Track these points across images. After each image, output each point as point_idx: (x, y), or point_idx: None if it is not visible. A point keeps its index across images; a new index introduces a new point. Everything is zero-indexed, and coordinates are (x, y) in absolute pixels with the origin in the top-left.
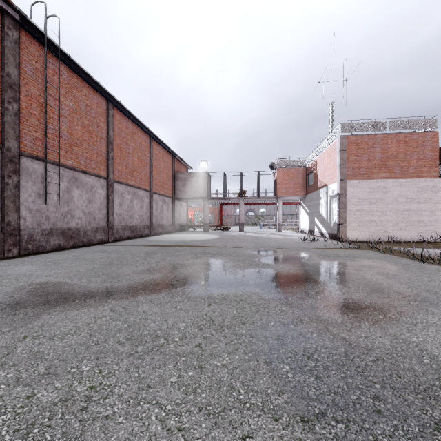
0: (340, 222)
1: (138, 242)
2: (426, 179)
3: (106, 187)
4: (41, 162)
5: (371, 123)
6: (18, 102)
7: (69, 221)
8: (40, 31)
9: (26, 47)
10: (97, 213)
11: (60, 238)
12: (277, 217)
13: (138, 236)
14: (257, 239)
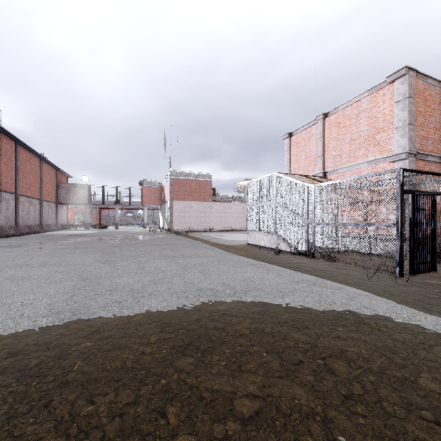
0: (170, 222)
1: (43, 235)
2: (207, 202)
3: (15, 199)
4: None
5: (185, 173)
6: None
7: None
8: None
9: None
10: (10, 217)
11: None
12: (143, 218)
13: (33, 232)
14: (124, 232)
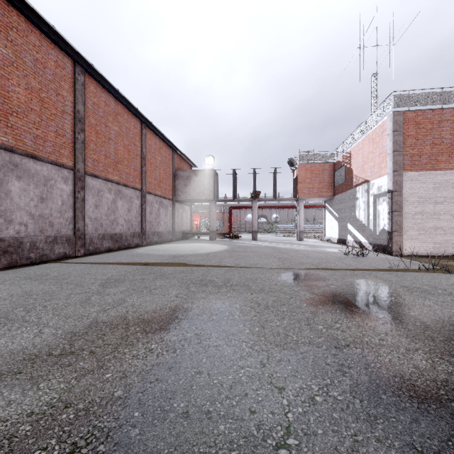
0: (392, 229)
1: (114, 258)
2: None
3: (72, 181)
4: None
5: (436, 94)
6: None
7: (2, 228)
8: None
9: None
10: (56, 217)
11: None
12: (297, 223)
13: (124, 246)
14: (279, 252)
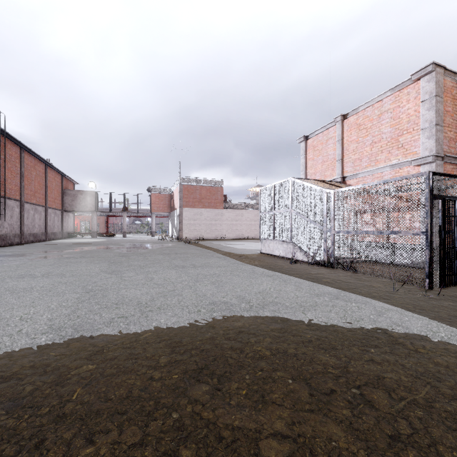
0: (179, 230)
1: (48, 243)
2: (218, 209)
3: (20, 207)
4: None
5: (195, 179)
6: None
7: (2, 230)
8: None
9: None
10: (15, 225)
11: None
12: (152, 226)
13: (38, 240)
14: (132, 240)
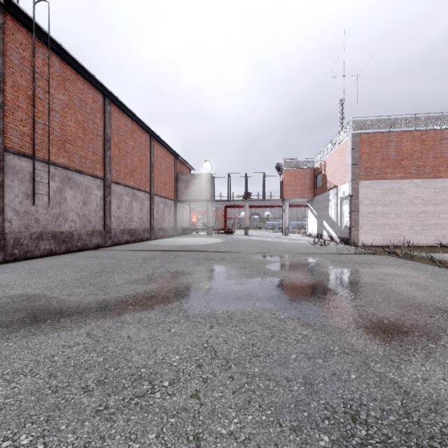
0: (351, 225)
1: (136, 247)
2: (443, 179)
3: (103, 188)
4: (30, 160)
5: (384, 120)
6: (3, 93)
7: (62, 224)
8: (28, 16)
9: (12, 34)
10: (93, 216)
11: (52, 242)
12: (283, 220)
13: (138, 239)
14: (263, 243)
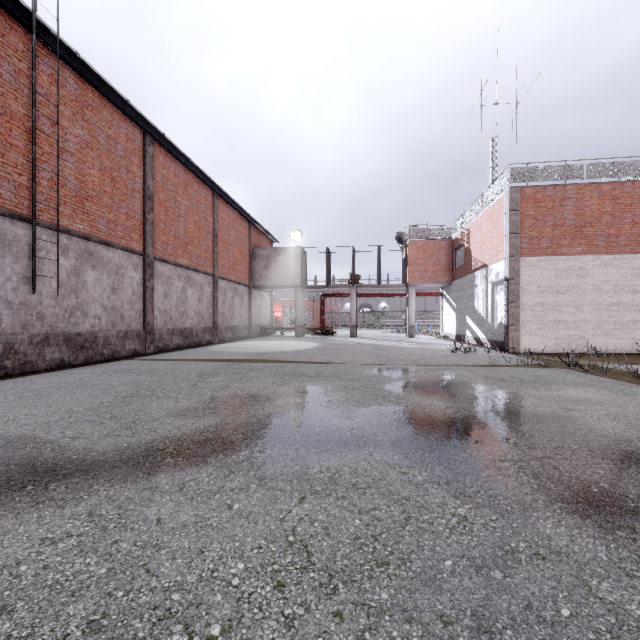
0: (509, 322)
1: (191, 355)
2: None
3: (142, 268)
4: (29, 226)
5: (558, 168)
6: None
7: (79, 321)
8: (25, 7)
9: (2, 35)
10: (127, 309)
11: (63, 348)
12: (407, 315)
13: (195, 344)
14: (379, 349)
